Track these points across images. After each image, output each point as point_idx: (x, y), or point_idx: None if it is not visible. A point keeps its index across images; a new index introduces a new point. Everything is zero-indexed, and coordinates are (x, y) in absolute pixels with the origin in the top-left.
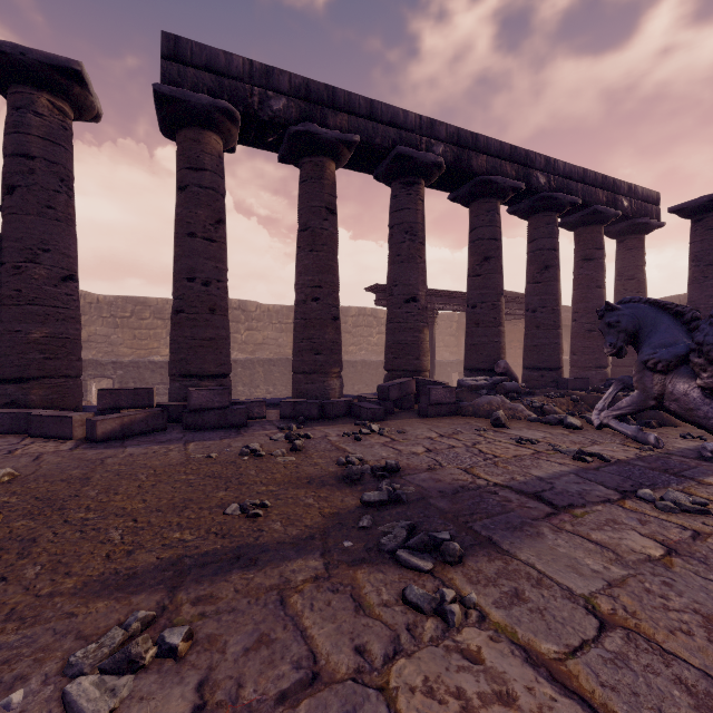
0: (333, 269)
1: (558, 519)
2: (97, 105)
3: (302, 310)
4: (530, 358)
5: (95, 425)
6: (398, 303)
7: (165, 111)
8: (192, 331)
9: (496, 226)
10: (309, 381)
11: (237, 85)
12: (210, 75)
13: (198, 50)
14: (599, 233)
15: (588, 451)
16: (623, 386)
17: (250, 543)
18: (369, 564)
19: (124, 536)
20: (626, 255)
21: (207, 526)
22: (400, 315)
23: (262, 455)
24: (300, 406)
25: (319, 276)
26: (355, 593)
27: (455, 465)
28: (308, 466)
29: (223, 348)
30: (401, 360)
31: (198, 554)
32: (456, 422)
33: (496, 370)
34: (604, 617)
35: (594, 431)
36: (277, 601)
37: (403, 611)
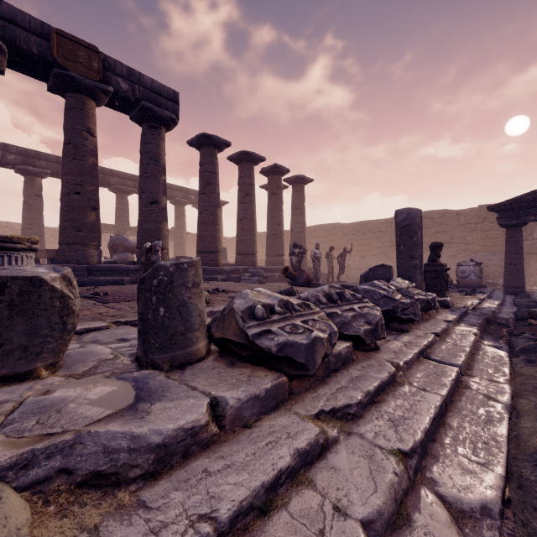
0: (39, 218)
1: None
2: None
3: (24, 232)
4: None
5: None
6: None
7: None
8: None
9: (124, 204)
10: None
11: None
12: None
13: None
14: (182, 208)
15: None
16: None
17: None
18: None
19: None
20: None
21: None
22: None
23: None
24: None
25: (32, 220)
26: None
27: None
28: None
29: None
30: None
31: None
32: None
33: None
34: None
35: None
36: None
37: None
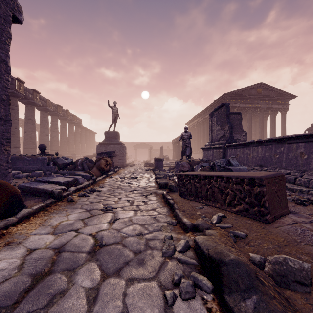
0: None
1: None
2: None
3: None
4: None
5: None
6: None
7: None
8: None
9: None
10: None
11: None
12: None
13: None
14: None
15: None
16: None
17: None
18: None
19: None
20: None
21: None
22: None
23: None
24: None
25: None
26: None
27: None
28: None
29: None
30: None
31: None
32: None
33: None
34: None
35: None
36: None
37: None
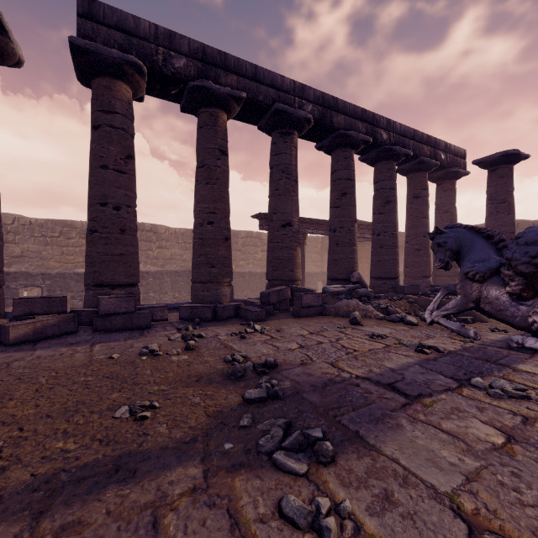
0: (225, 198)
1: (412, 409)
2: (18, 52)
3: (199, 231)
4: (376, 270)
5: (7, 330)
6: (276, 227)
7: (80, 61)
8: (104, 248)
9: (351, 170)
10: (205, 289)
11: (144, 44)
12: (120, 33)
13: (110, 12)
14: (425, 178)
15: (426, 344)
16: (448, 291)
17: (132, 450)
18: (247, 469)
19: (3, 449)
20: (443, 195)
21: (93, 432)
22: (278, 237)
23: (159, 354)
24: (196, 309)
25: (213, 204)
26: (232, 506)
27: (323, 359)
28: (198, 364)
29: (132, 262)
30: (279, 272)
31: (77, 467)
32: (322, 321)
33: (351, 279)
34: (470, 520)
35: (427, 327)
36: (150, 523)
37: (279, 527)
